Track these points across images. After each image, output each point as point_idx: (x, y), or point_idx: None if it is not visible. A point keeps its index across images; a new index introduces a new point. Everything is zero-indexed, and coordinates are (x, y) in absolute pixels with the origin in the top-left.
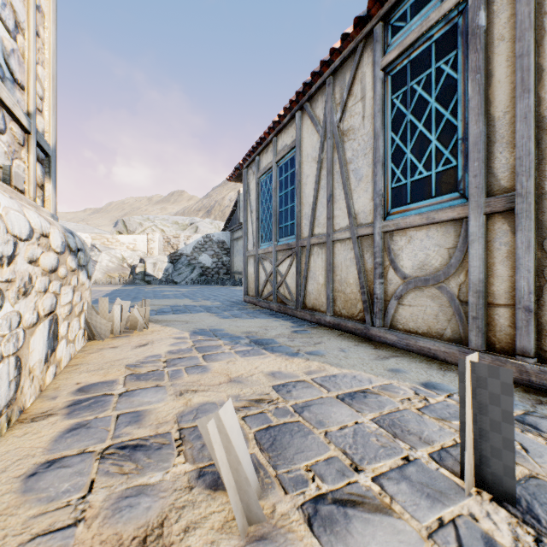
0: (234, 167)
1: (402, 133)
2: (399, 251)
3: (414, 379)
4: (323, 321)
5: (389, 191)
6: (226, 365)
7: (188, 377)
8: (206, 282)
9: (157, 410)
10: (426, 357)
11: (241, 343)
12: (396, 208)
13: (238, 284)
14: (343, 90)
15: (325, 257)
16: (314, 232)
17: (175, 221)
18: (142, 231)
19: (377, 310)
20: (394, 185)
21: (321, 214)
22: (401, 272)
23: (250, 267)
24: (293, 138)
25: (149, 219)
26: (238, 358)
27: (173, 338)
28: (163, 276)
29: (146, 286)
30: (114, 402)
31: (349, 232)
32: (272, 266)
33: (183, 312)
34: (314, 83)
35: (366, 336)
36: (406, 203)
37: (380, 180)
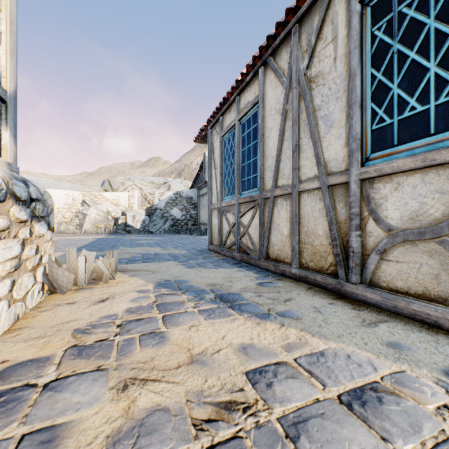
0: (200, 129)
1: (387, 67)
2: (382, 200)
3: (430, 364)
4: (288, 273)
5: (368, 134)
6: (188, 332)
7: (140, 352)
8: (176, 232)
9: (82, 426)
10: (421, 323)
11: (205, 298)
12: (377, 152)
13: (204, 233)
14: (310, 35)
15: (289, 208)
16: (278, 184)
17: (151, 181)
18: (124, 189)
19: (353, 265)
20: (375, 127)
21: (286, 166)
22: (384, 223)
23: (214, 218)
24: (256, 95)
25: (130, 179)
26: (202, 321)
27: (136, 291)
28: (141, 227)
29: (126, 235)
30: (30, 404)
31: (317, 181)
32: (234, 217)
33: (152, 260)
34: (278, 35)
35: (339, 292)
36: (392, 146)
37: (357, 123)
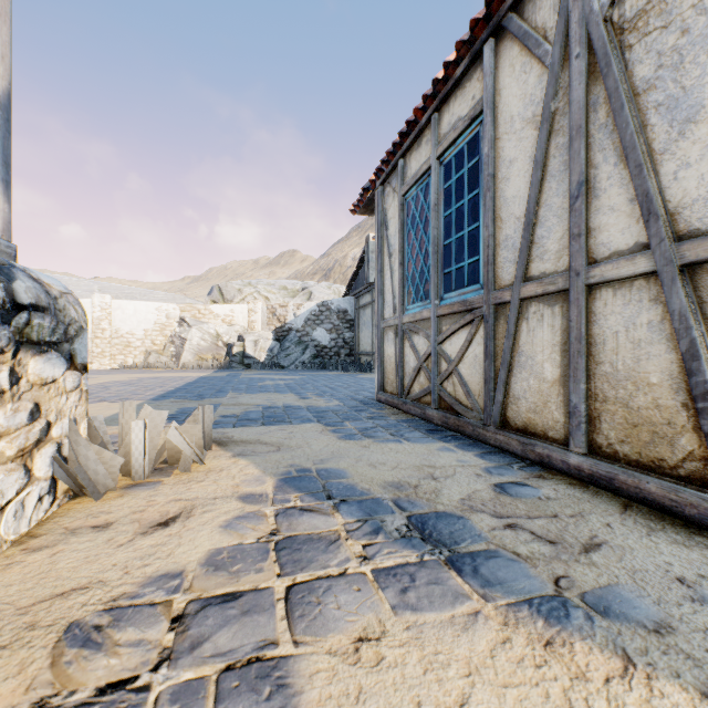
0: (362, 188)
1: None
2: None
3: None
4: (559, 463)
5: None
6: (353, 670)
7: None
8: (322, 366)
9: None
10: None
11: (386, 529)
12: None
13: (366, 369)
14: None
15: (561, 323)
16: (531, 273)
17: (283, 286)
18: (241, 299)
19: None
20: None
21: (550, 232)
22: None
23: (388, 345)
24: (475, 100)
25: (250, 284)
26: (388, 619)
27: (238, 496)
28: (267, 358)
29: (244, 372)
30: None
31: (646, 257)
32: (428, 343)
33: (278, 421)
34: None
35: None
36: None
37: None
